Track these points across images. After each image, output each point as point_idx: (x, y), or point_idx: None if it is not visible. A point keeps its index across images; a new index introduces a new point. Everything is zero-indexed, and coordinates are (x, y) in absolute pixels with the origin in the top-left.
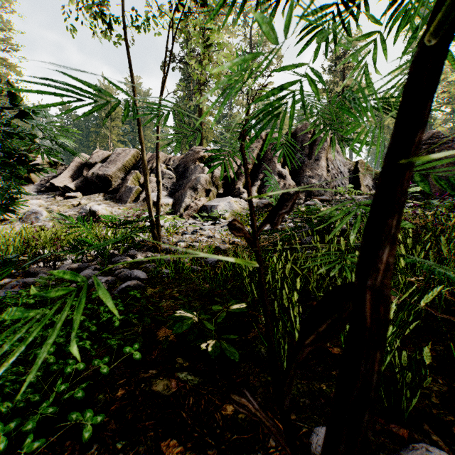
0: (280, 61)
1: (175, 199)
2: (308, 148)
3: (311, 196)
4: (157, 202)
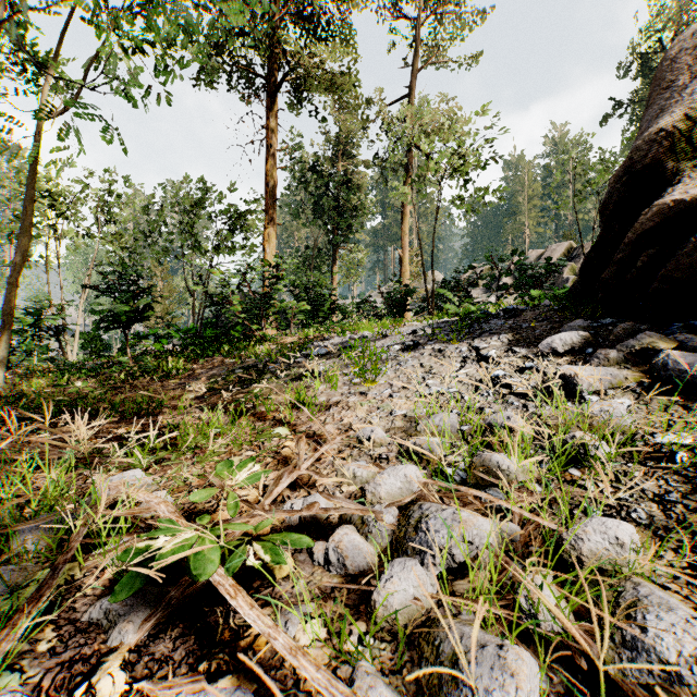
0: None
1: None
2: None
3: None
4: None
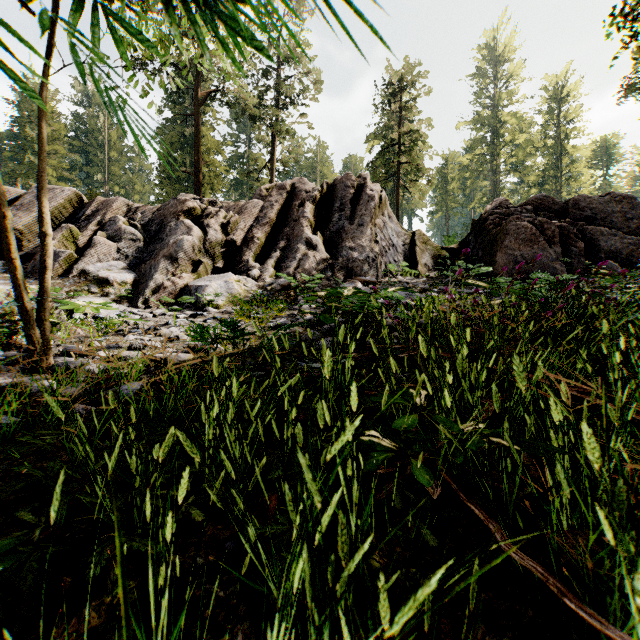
0: (318, 86)
1: (139, 274)
2: (350, 209)
3: (351, 276)
4: (41, 275)
